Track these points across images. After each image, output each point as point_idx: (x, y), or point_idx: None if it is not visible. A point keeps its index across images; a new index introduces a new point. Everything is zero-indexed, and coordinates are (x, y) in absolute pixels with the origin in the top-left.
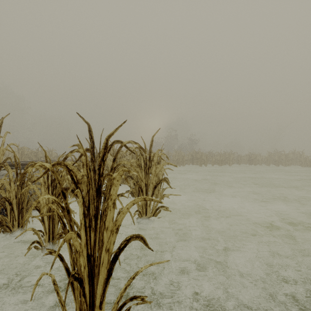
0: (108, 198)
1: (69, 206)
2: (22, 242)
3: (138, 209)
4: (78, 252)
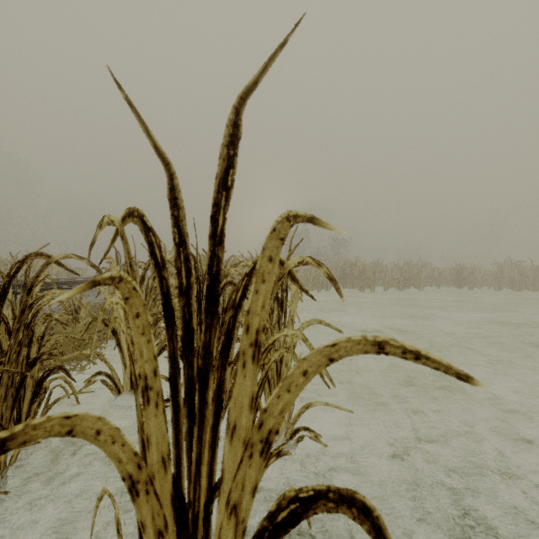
0: None
1: None
2: None
3: None
4: None
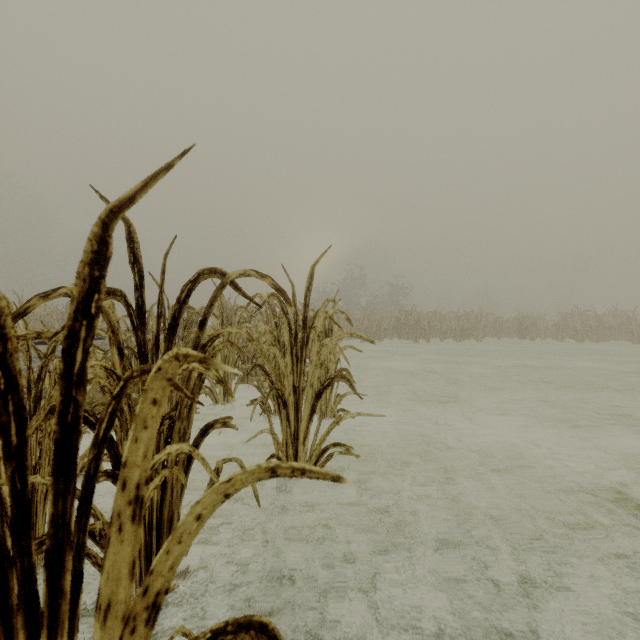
0: (185, 433)
1: None
2: None
3: (277, 450)
4: None
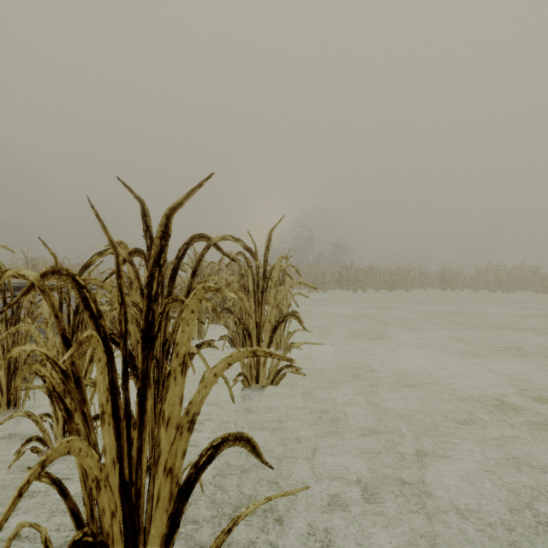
0: None
1: (79, 371)
2: (15, 435)
3: (243, 371)
4: (96, 481)
